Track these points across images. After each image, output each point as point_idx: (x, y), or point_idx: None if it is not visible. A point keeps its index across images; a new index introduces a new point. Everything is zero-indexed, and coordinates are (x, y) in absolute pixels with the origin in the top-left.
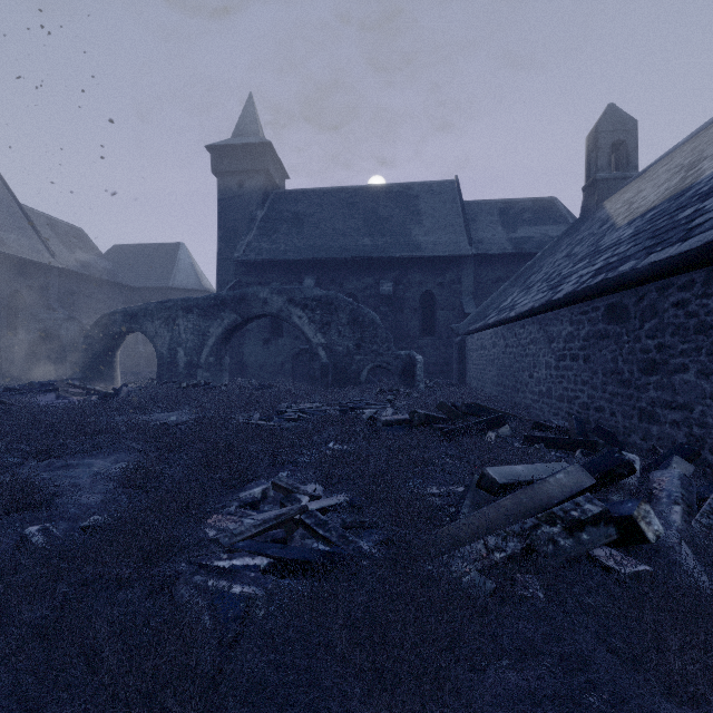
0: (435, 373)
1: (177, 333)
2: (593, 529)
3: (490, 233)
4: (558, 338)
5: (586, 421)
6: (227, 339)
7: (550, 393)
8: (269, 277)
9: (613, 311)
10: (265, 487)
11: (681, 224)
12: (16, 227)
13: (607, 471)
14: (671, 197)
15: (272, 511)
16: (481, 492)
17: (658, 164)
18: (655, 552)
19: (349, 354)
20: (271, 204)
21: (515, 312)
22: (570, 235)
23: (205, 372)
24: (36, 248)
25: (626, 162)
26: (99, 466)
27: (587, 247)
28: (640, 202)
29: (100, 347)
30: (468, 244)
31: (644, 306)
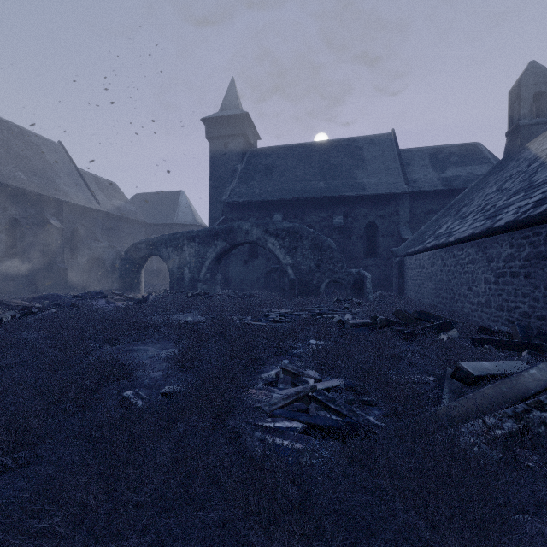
0: (377, 287)
1: (184, 256)
2: None
3: (423, 174)
4: (498, 258)
5: (527, 327)
6: (219, 260)
7: (490, 304)
8: (247, 214)
9: None
10: (277, 371)
11: None
12: (75, 184)
13: None
14: None
15: (290, 389)
16: (456, 382)
17: None
18: None
19: (311, 272)
20: (248, 159)
21: (454, 237)
22: (497, 173)
23: (203, 285)
24: (87, 198)
25: (546, 109)
26: (152, 351)
27: (519, 183)
28: None
29: (131, 266)
30: (404, 184)
31: None
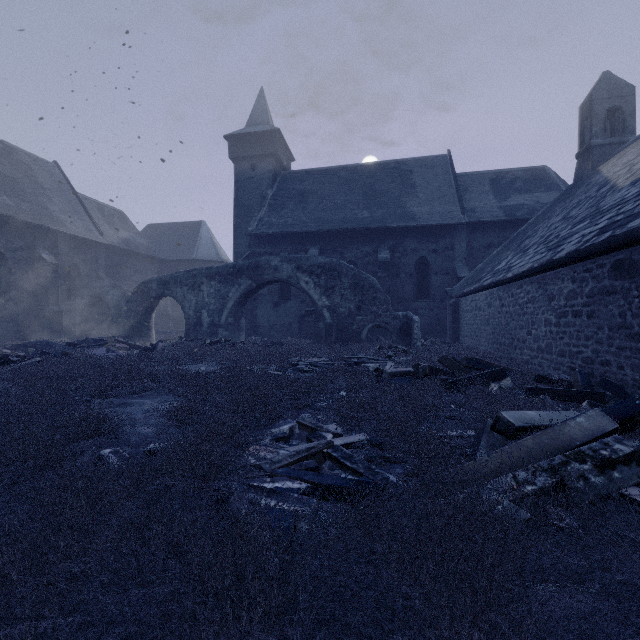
0: (429, 333)
1: (202, 297)
2: (624, 468)
3: (482, 202)
4: (559, 295)
5: (590, 375)
6: (243, 302)
7: (550, 349)
8: (278, 248)
9: (620, 267)
10: (292, 425)
11: None
12: (73, 211)
13: (628, 417)
14: None
15: (302, 445)
16: (496, 435)
17: None
18: None
19: (350, 315)
20: (279, 184)
21: (512, 273)
22: (565, 200)
23: (225, 331)
24: (88, 228)
25: (622, 127)
26: (149, 405)
27: (586, 209)
28: None
29: (139, 309)
30: (461, 213)
31: None
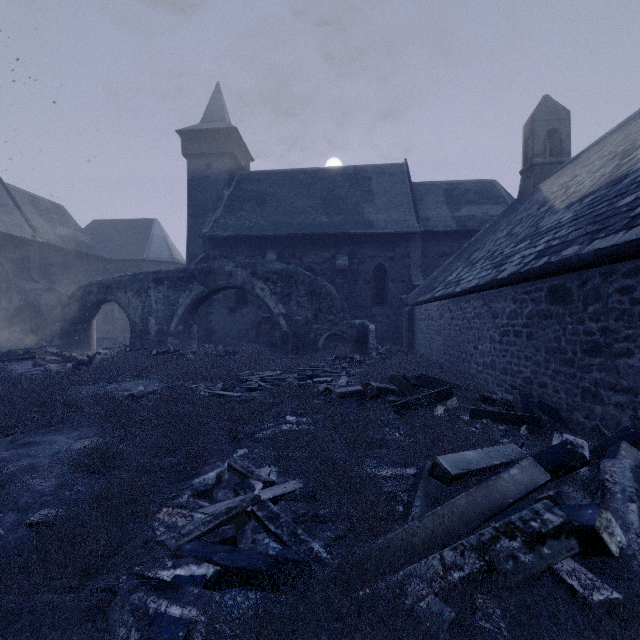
0: (386, 340)
1: (149, 303)
2: (554, 542)
3: (436, 212)
4: (502, 314)
5: (529, 395)
6: (195, 309)
7: (494, 366)
8: (234, 252)
9: (556, 292)
10: (220, 471)
11: (622, 211)
12: None
13: (560, 464)
14: (608, 184)
15: (224, 502)
16: (434, 481)
17: (590, 151)
18: (616, 559)
19: (307, 323)
20: (236, 184)
21: (460, 288)
22: (510, 215)
23: (175, 339)
24: (18, 224)
25: (560, 148)
26: (61, 443)
27: (527, 228)
28: (576, 186)
29: (77, 316)
30: (416, 222)
31: (587, 290)
